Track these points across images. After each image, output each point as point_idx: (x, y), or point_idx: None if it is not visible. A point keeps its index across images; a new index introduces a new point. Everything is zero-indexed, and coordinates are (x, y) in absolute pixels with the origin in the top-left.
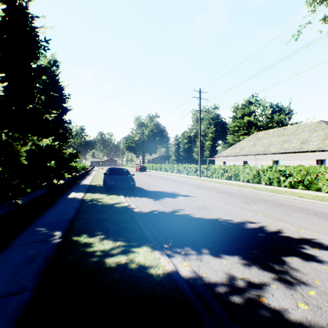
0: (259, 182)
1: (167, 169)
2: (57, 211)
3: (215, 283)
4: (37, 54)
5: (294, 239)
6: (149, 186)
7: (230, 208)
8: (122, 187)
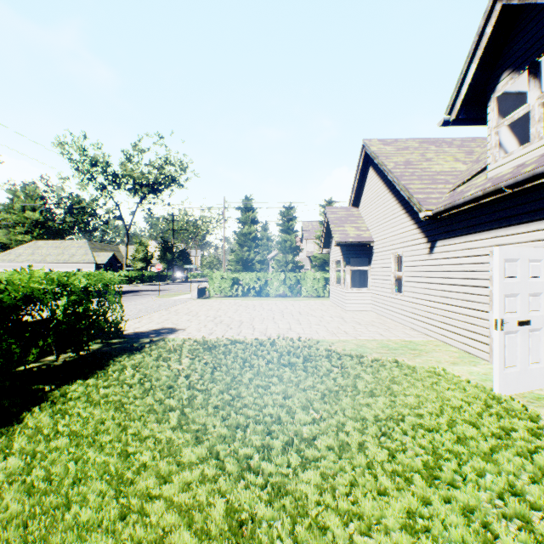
0: None
1: None
2: None
3: None
4: None
5: None
6: None
7: None
8: None
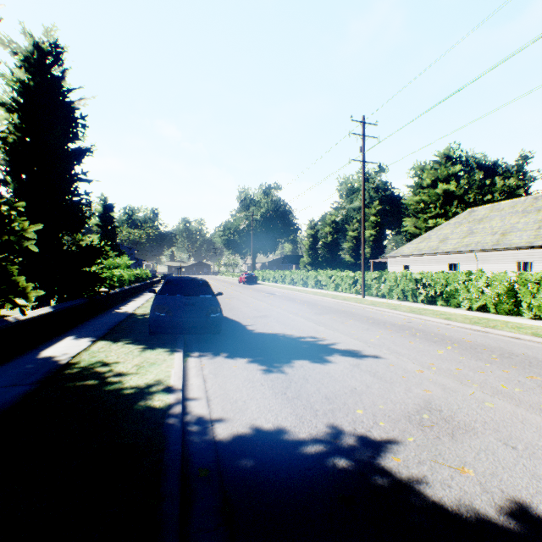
0: (513, 312)
1: (295, 280)
2: None
3: None
4: None
5: None
6: (258, 319)
7: None
8: (187, 326)
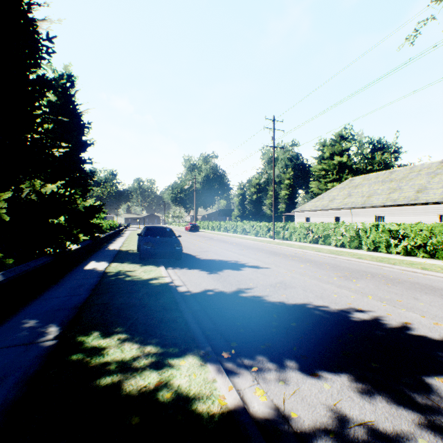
0: (358, 247)
1: (228, 228)
2: (62, 292)
3: (315, 434)
4: (37, 58)
5: (435, 341)
6: (203, 253)
7: (323, 286)
8: (163, 254)
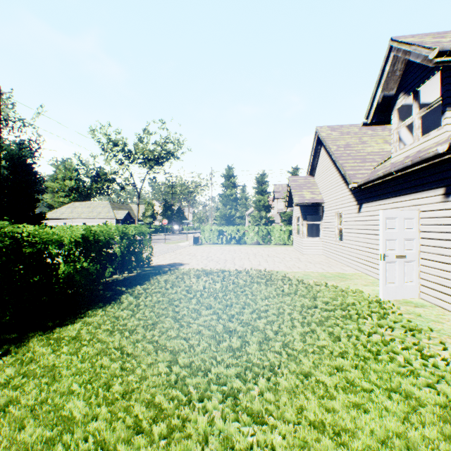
0: None
1: None
2: None
3: None
4: None
5: None
6: None
7: None
8: None
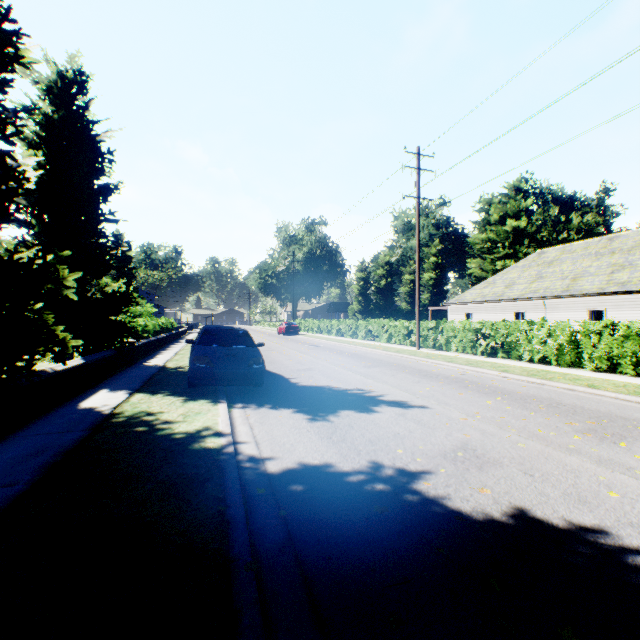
0: (575, 364)
1: (343, 330)
2: None
3: None
4: None
5: None
6: (302, 373)
7: (564, 461)
8: (229, 377)
